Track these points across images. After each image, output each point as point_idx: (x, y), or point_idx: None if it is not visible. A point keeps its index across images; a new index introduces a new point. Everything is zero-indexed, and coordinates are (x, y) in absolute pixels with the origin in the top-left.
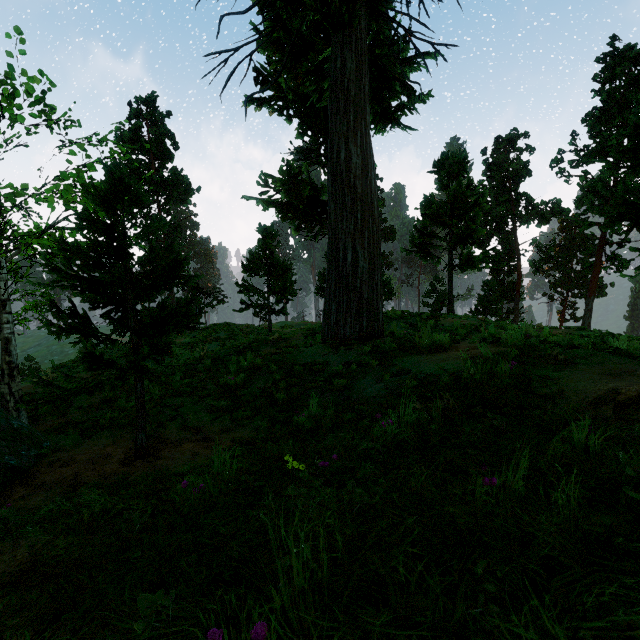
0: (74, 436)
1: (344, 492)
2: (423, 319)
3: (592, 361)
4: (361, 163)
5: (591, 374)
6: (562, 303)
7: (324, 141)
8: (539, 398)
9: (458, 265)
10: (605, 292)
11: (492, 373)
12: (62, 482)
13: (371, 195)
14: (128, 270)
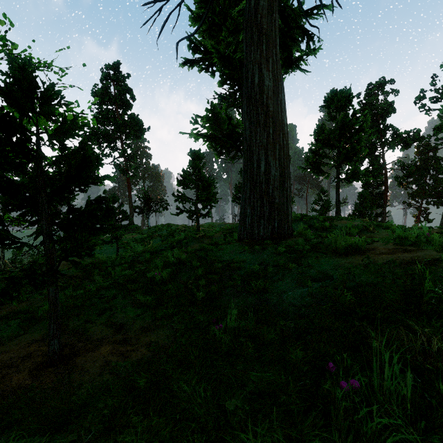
0: (15, 326)
1: None
2: (320, 221)
3: None
4: (272, 85)
5: None
6: (418, 209)
7: (239, 88)
8: None
9: (345, 178)
10: None
11: None
12: None
13: (281, 113)
14: (40, 170)
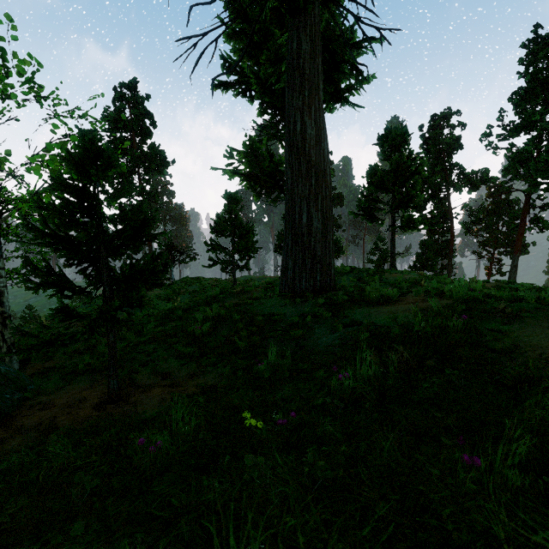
0: (56, 380)
1: (304, 459)
2: (369, 274)
3: (538, 314)
4: (315, 134)
5: (542, 328)
6: (489, 260)
7: (282, 119)
8: (493, 352)
9: (400, 226)
10: (528, 250)
11: (443, 326)
12: (39, 426)
13: (324, 163)
14: (101, 229)
